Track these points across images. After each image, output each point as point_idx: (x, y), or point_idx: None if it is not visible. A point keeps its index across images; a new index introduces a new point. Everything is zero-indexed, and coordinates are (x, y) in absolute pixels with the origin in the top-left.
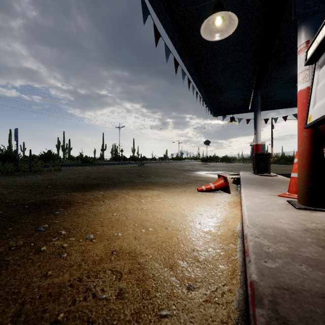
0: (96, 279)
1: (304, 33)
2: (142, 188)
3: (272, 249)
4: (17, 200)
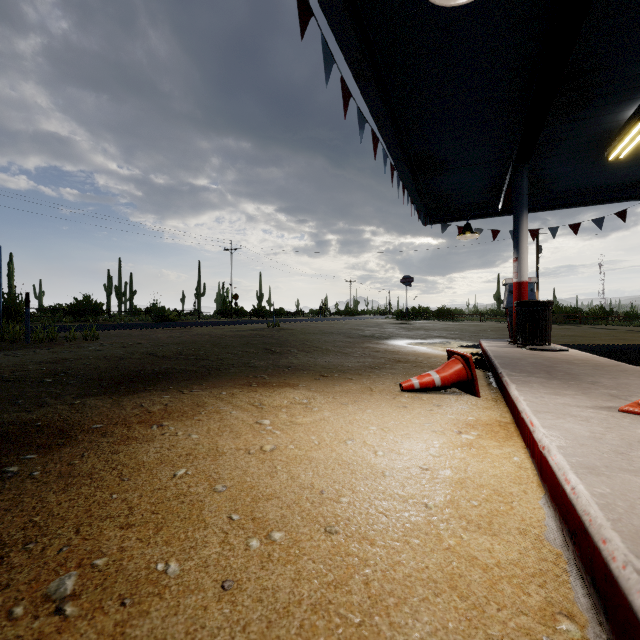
0: None
1: None
2: (270, 383)
3: None
4: None
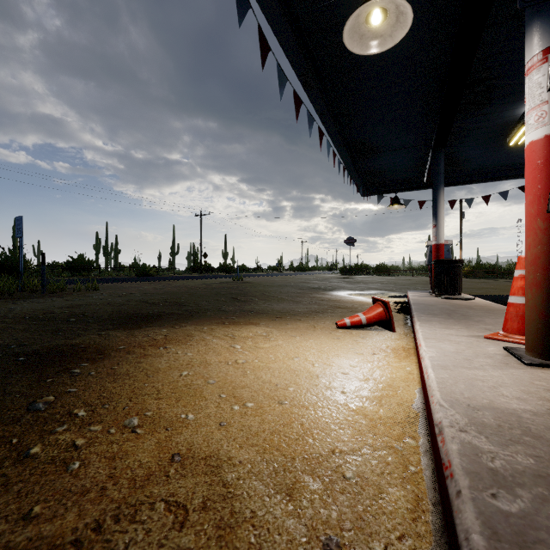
0: (133, 526)
1: (539, 35)
2: (239, 322)
3: (501, 460)
4: (7, 347)
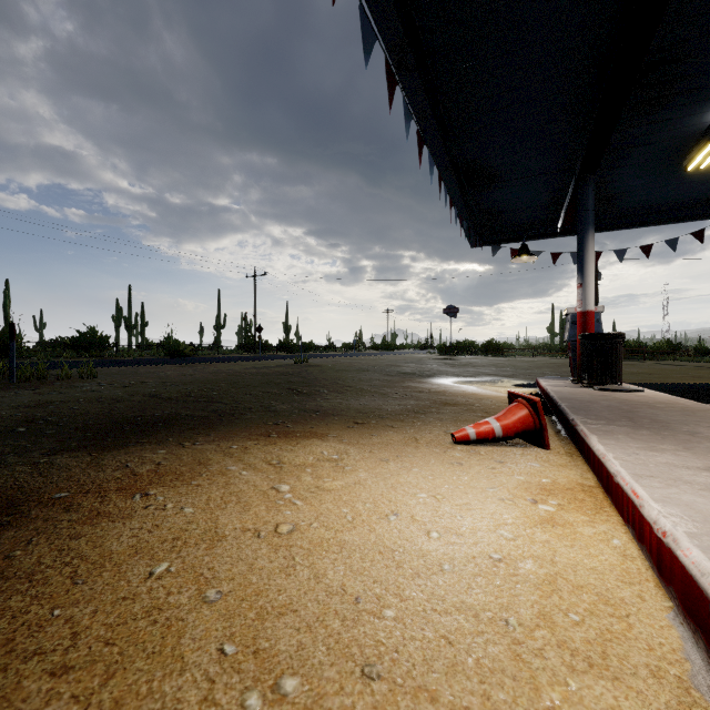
0: None
1: None
2: (294, 433)
3: None
4: None
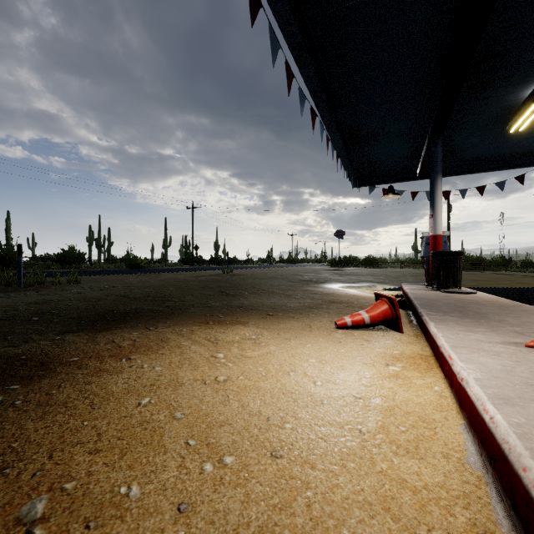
0: None
1: None
2: (224, 321)
3: None
4: None
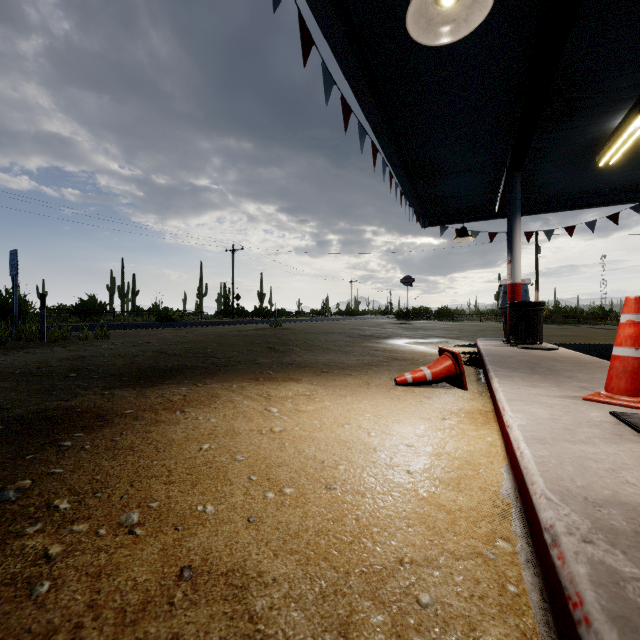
0: None
1: None
2: (276, 378)
3: None
4: None
